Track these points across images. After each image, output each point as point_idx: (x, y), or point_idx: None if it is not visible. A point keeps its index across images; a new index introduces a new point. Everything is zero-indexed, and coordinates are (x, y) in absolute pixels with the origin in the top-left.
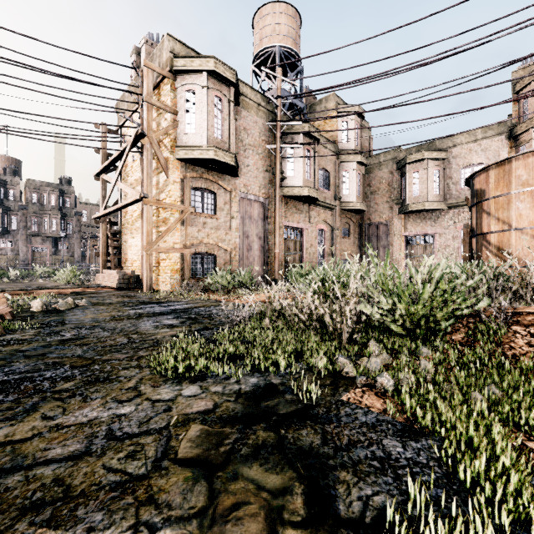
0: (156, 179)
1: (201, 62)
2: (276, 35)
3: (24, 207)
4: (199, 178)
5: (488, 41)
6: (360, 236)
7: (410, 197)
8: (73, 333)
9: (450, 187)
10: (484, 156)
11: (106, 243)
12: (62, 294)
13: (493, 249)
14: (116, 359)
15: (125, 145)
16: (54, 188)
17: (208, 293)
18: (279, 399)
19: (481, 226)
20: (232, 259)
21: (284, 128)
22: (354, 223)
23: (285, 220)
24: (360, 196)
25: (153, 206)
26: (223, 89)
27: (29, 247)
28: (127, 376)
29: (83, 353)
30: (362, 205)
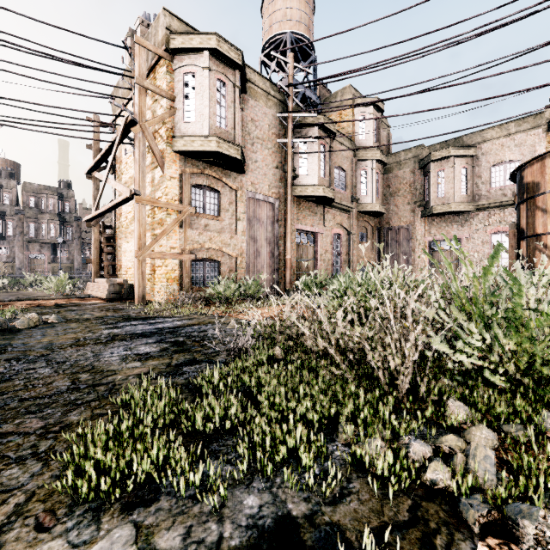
0: (151, 175)
1: (202, 39)
2: (287, 20)
3: (21, 211)
4: (201, 174)
5: (535, 11)
6: (379, 241)
7: (435, 198)
8: (1, 370)
9: (479, 187)
10: (518, 152)
11: (98, 248)
12: (40, 307)
13: None
14: (22, 431)
15: (115, 136)
16: (52, 191)
17: (209, 305)
18: None
19: (534, 226)
20: (238, 267)
21: (296, 120)
22: (372, 227)
23: (298, 223)
24: (379, 197)
25: (149, 206)
26: (227, 72)
27: (26, 254)
28: (7, 487)
29: None
30: (381, 207)
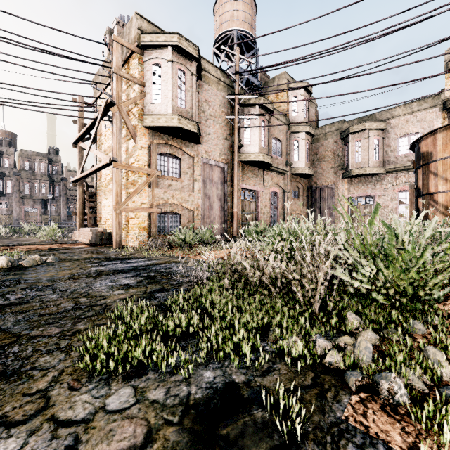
0: (126, 146)
1: (166, 37)
2: (234, 20)
3: (18, 173)
4: (165, 144)
5: (431, 16)
6: (308, 198)
7: (353, 163)
8: (20, 295)
9: (388, 154)
10: (419, 126)
11: (83, 203)
12: (38, 250)
13: (441, 208)
14: (46, 335)
15: (97, 114)
16: (44, 157)
17: (172, 249)
18: (243, 419)
19: (428, 186)
20: (195, 218)
21: (241, 101)
22: (302, 186)
23: (243, 183)
24: (308, 162)
25: (124, 170)
26: (186, 63)
27: (22, 208)
28: (44, 367)
29: (13, 325)
30: (310, 170)
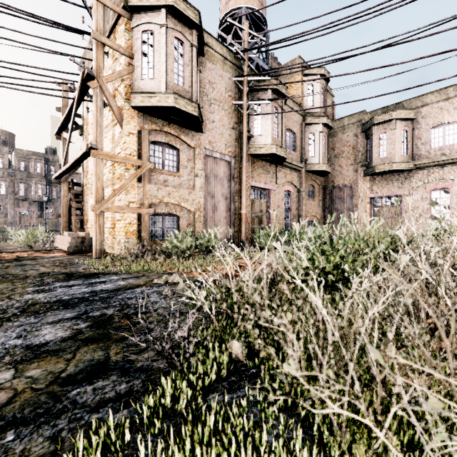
0: (112, 133)
1: None
2: None
3: (12, 174)
4: (159, 131)
5: None
6: (324, 198)
7: (377, 158)
8: None
9: (418, 147)
10: (456, 114)
11: (67, 204)
12: None
13: None
14: None
15: (75, 93)
16: (40, 156)
17: (165, 259)
18: None
19: None
20: (196, 221)
21: (251, 84)
22: (318, 185)
23: (252, 180)
24: (326, 158)
25: (110, 162)
26: (184, 31)
27: (17, 210)
28: None
29: None
30: (327, 167)
